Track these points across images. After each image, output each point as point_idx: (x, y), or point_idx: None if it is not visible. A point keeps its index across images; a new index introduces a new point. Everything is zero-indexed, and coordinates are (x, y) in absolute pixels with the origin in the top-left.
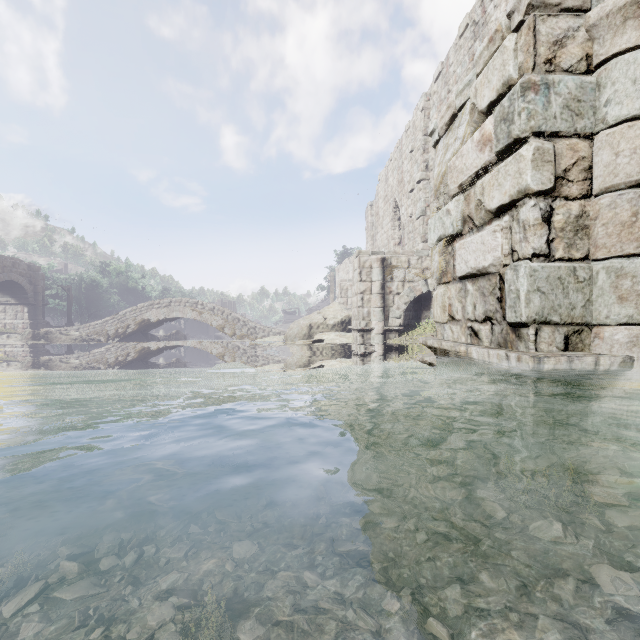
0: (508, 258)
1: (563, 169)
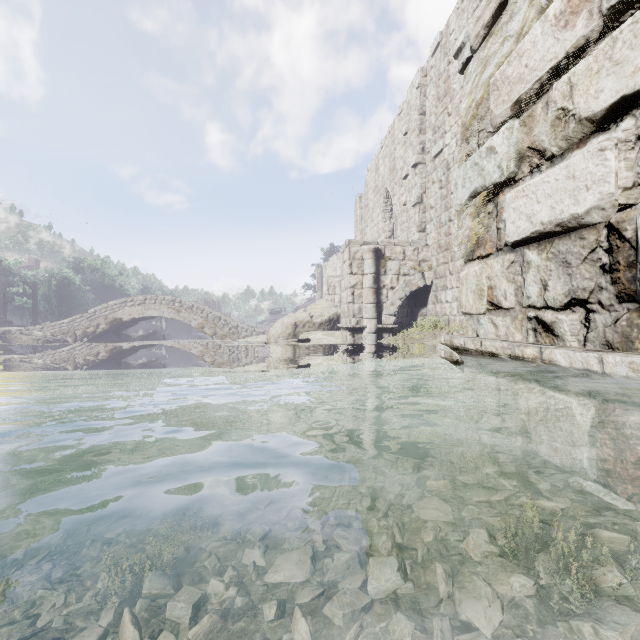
0: (635, 191)
1: None
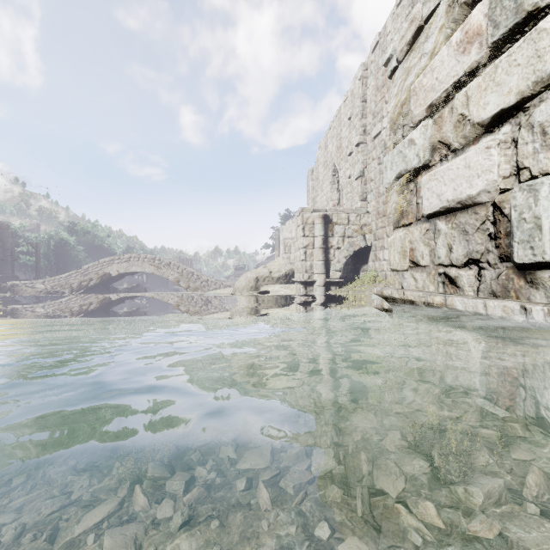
0: (510, 179)
1: None
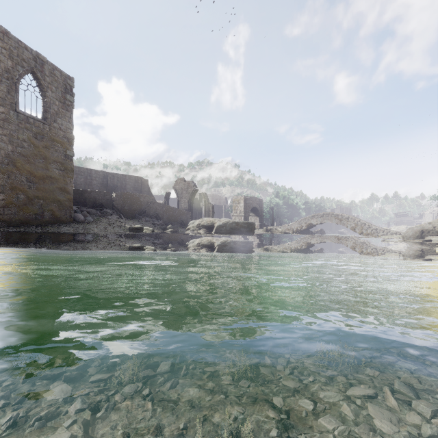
0: None
1: None
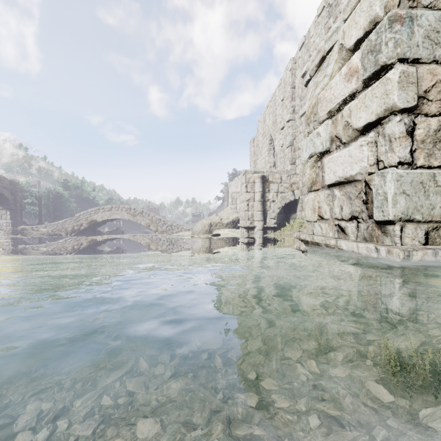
0: (374, 167)
1: (424, 90)
